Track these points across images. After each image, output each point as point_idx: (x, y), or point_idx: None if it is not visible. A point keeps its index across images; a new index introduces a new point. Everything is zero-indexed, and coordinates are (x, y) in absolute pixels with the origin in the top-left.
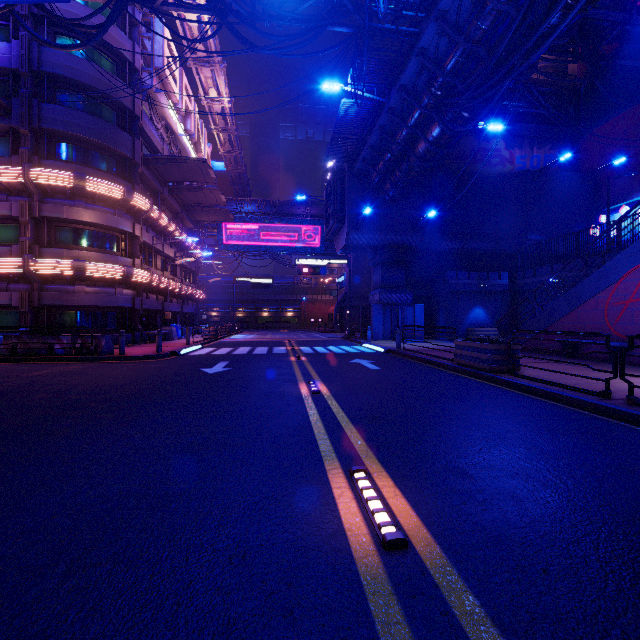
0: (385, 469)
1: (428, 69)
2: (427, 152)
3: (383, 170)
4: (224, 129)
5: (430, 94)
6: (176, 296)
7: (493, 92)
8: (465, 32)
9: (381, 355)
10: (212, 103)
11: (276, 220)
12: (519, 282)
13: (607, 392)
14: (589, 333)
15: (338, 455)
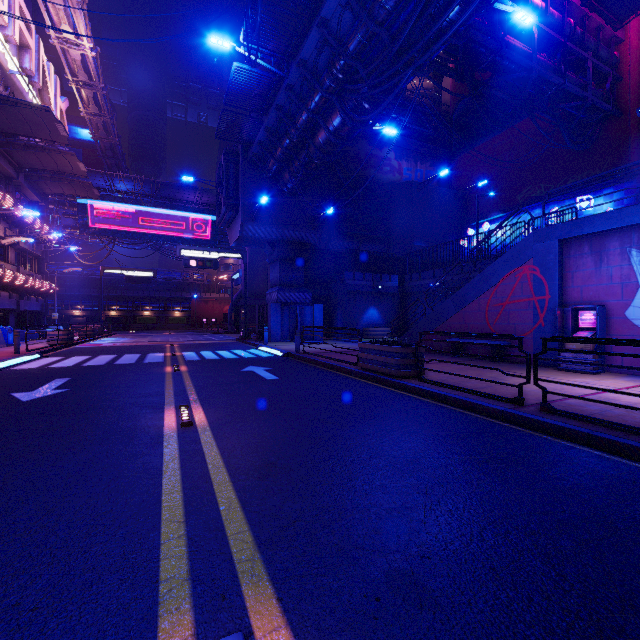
0: (286, 616)
1: (330, 45)
2: (327, 143)
3: (281, 158)
4: (87, 84)
5: (332, 75)
6: (7, 288)
7: (396, 81)
8: (370, 4)
9: (279, 360)
10: (67, 46)
11: (159, 204)
12: (407, 285)
13: (520, 399)
14: (501, 335)
15: (195, 587)
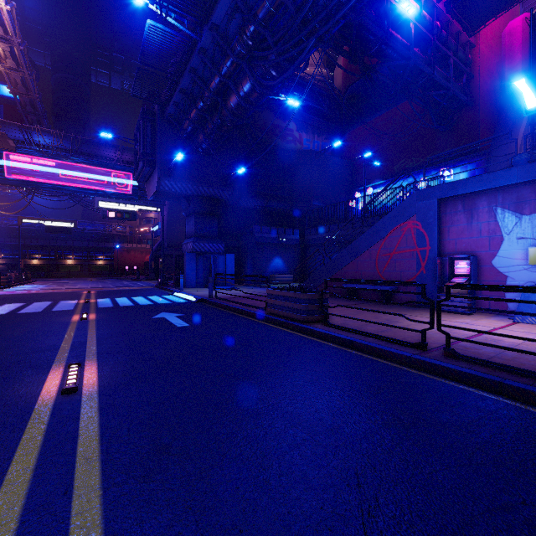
0: None
1: (240, 10)
2: (238, 107)
3: (196, 119)
4: (2, 38)
5: (242, 41)
6: None
7: (301, 48)
8: None
9: (192, 305)
10: None
11: (79, 159)
12: (307, 238)
13: (424, 344)
14: (405, 282)
15: None
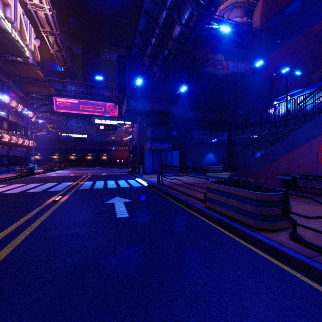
0: None
1: None
2: (180, 34)
3: (150, 54)
4: (51, 33)
5: None
6: None
7: None
8: None
9: (143, 190)
10: (37, 9)
11: (90, 98)
12: (233, 138)
13: None
14: None
15: None
